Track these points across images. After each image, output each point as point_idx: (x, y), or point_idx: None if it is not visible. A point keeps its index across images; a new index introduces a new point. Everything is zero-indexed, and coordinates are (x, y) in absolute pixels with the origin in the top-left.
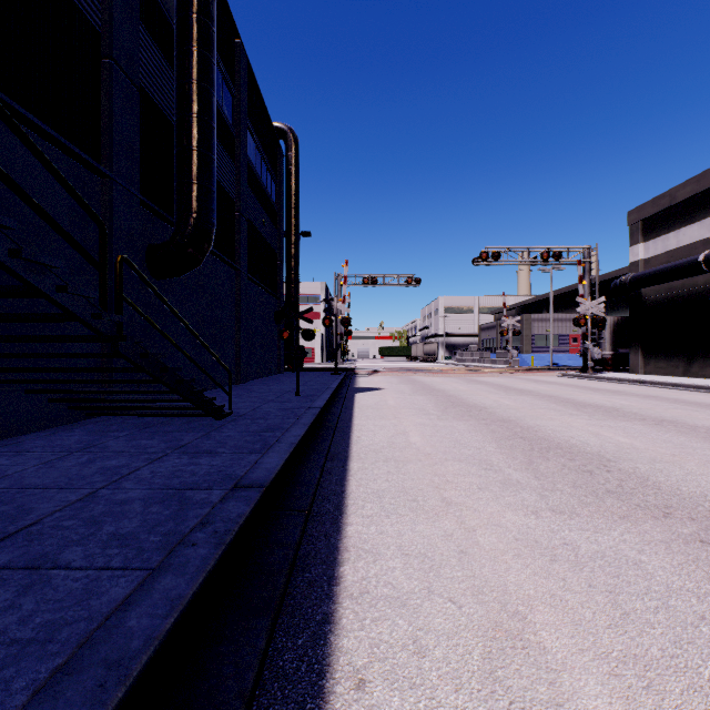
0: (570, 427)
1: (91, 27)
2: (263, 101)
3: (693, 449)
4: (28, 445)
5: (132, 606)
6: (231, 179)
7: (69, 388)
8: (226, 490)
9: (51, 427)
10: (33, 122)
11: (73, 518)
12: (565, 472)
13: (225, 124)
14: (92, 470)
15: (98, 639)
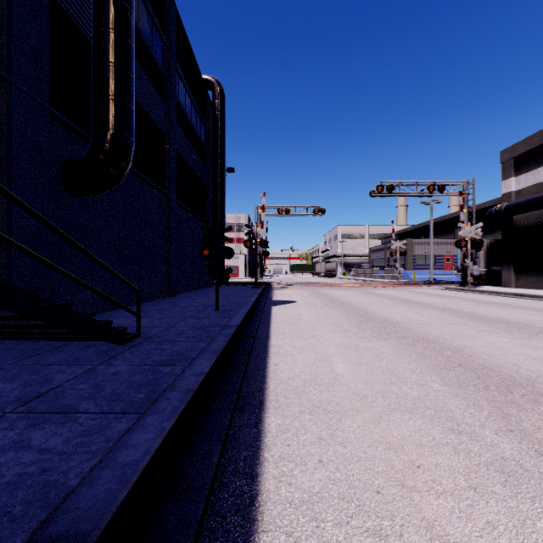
0: (502, 349)
1: None
2: (192, 53)
3: None
4: None
5: None
6: (161, 114)
7: None
8: None
9: None
10: None
11: None
12: None
13: (155, 64)
14: None
15: None
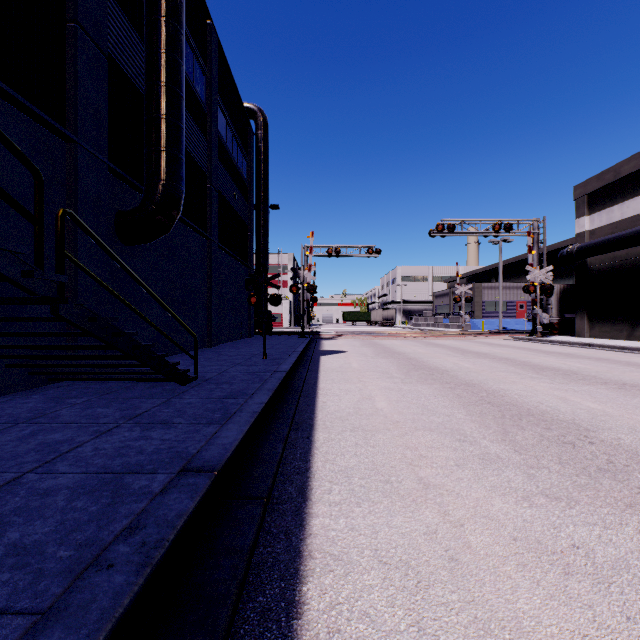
0: (535, 391)
1: None
2: (234, 82)
3: None
4: None
5: None
6: (202, 152)
7: (26, 353)
8: (172, 475)
9: (9, 393)
10: None
11: None
12: (545, 444)
13: (197, 100)
14: (29, 447)
15: None
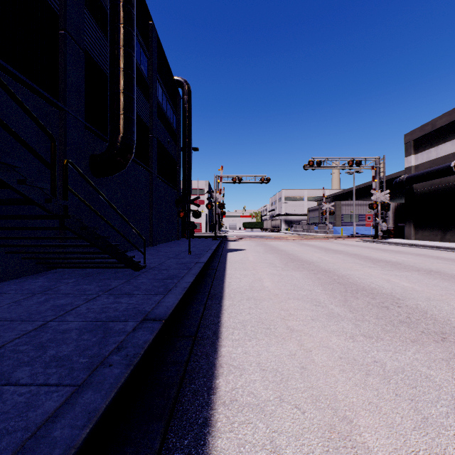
0: (370, 276)
1: (51, 9)
2: (167, 62)
3: (454, 291)
4: (6, 289)
5: (59, 418)
6: (146, 112)
7: (35, 250)
8: (137, 322)
9: (24, 276)
10: (11, 71)
11: (27, 344)
12: (370, 307)
13: (143, 77)
14: (46, 307)
15: (28, 448)
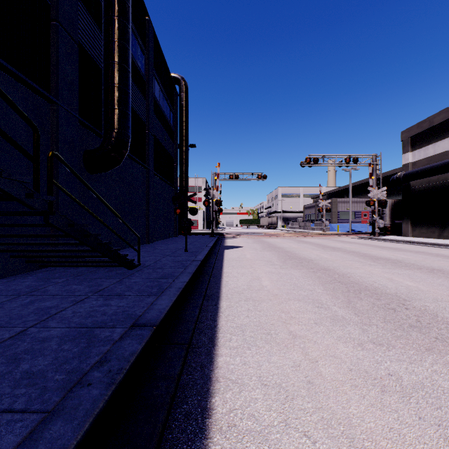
0: (372, 274)
1: None
2: (164, 59)
3: None
4: None
5: None
6: (143, 109)
7: (24, 248)
8: (126, 329)
9: (12, 275)
10: None
11: None
12: (375, 309)
13: (139, 73)
14: (29, 311)
15: None
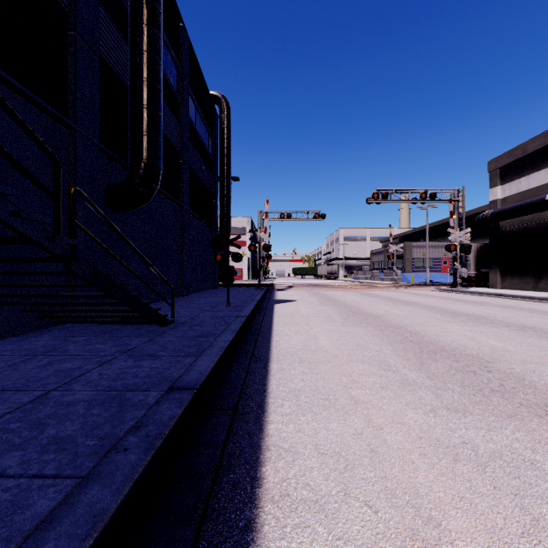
0: (450, 332)
1: (58, 5)
2: (202, 73)
3: None
4: None
5: (53, 523)
6: (176, 134)
7: (37, 301)
8: (162, 392)
9: (23, 333)
10: (7, 79)
11: (21, 420)
12: (452, 372)
13: (171, 90)
14: (48, 373)
15: None
